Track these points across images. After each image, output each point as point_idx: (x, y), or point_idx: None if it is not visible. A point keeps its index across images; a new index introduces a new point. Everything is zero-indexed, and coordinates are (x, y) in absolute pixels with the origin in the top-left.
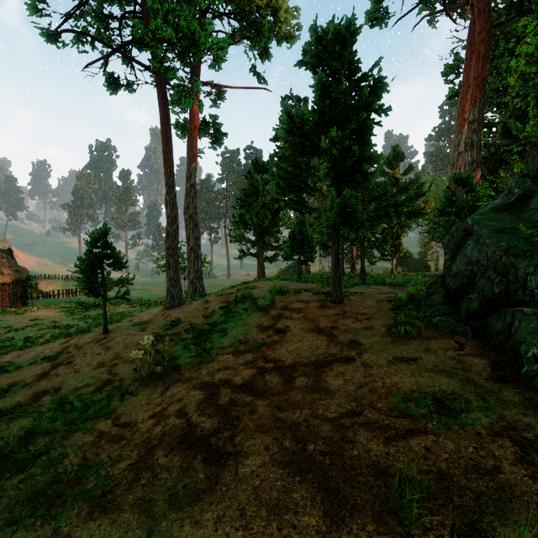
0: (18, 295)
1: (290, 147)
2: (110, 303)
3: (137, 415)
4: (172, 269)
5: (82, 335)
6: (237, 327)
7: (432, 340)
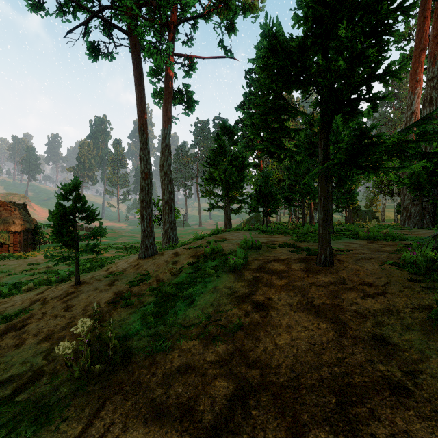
0: (28, 241)
1: (270, 76)
2: (100, 249)
3: None
4: (146, 221)
5: (58, 285)
6: (206, 293)
7: None
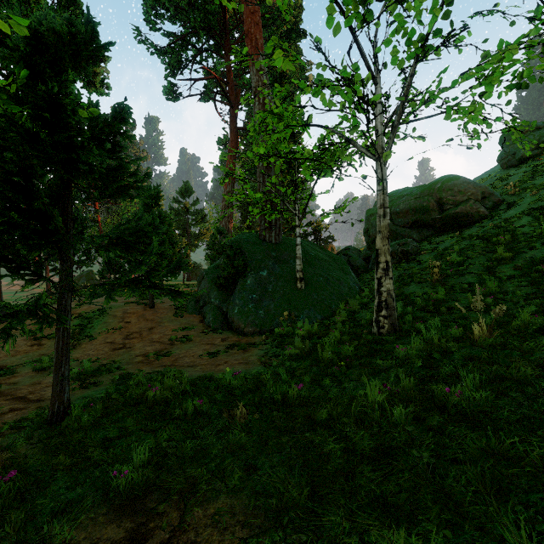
0: None
1: None
2: None
3: (86, 353)
4: None
5: None
6: (100, 324)
7: (187, 317)
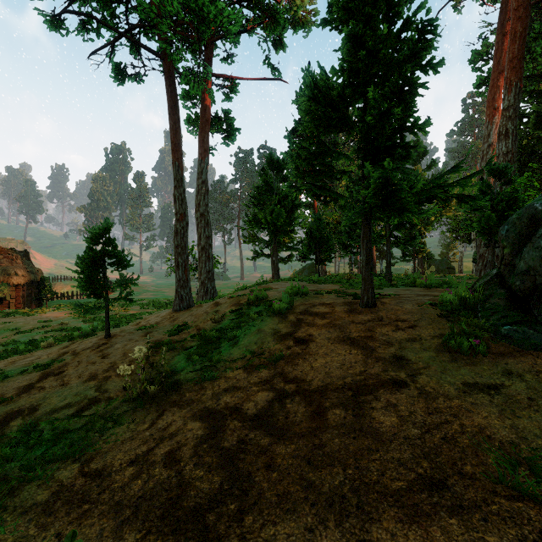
0: (33, 296)
1: (312, 120)
2: (122, 305)
3: (114, 458)
4: (181, 269)
5: (84, 340)
6: (250, 334)
7: (509, 358)
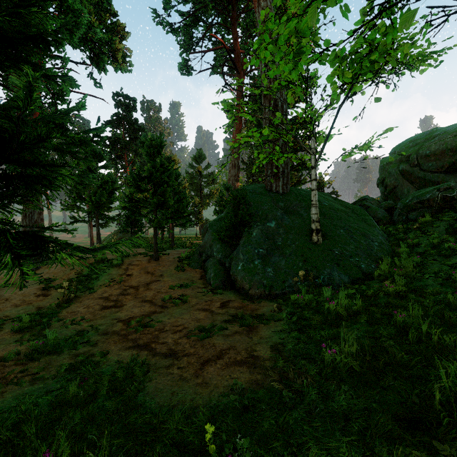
0: None
1: (133, 188)
2: None
3: (76, 309)
4: None
5: None
6: (104, 276)
7: (188, 271)
